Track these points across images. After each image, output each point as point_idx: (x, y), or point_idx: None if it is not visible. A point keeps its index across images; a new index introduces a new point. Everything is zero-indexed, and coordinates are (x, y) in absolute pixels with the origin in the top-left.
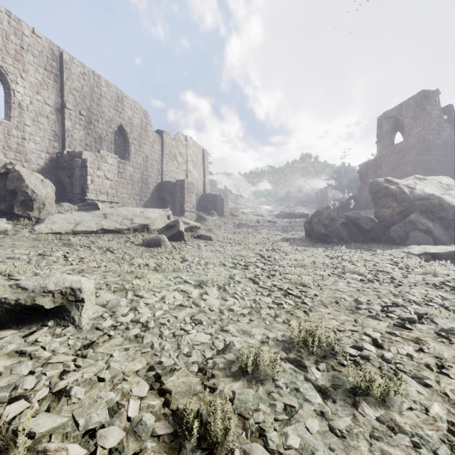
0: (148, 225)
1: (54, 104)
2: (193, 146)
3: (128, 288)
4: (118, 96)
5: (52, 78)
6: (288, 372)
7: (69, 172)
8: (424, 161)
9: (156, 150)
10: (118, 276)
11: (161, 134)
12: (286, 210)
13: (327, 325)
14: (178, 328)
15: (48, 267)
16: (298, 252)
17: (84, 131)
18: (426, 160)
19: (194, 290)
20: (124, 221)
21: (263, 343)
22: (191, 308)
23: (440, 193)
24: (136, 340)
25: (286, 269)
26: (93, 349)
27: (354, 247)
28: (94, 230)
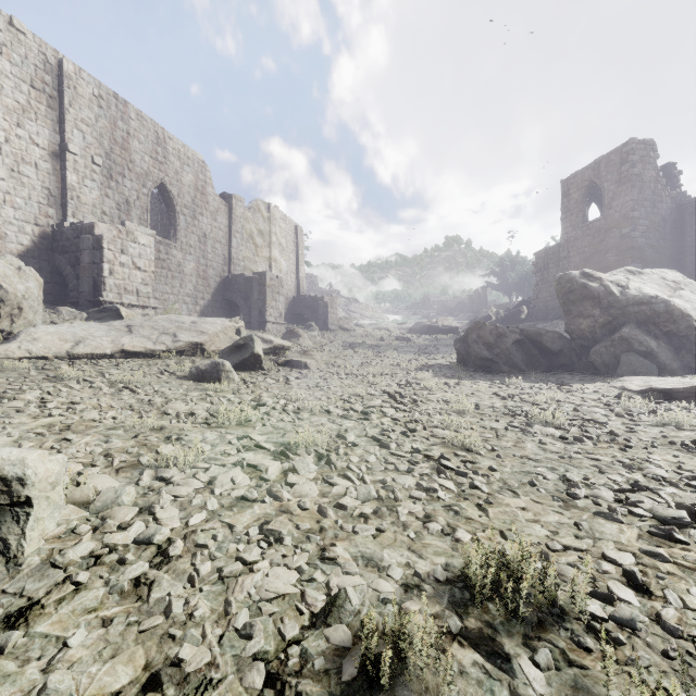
0: (203, 345)
1: (48, 145)
2: (279, 221)
3: (146, 462)
4: (157, 136)
5: (44, 102)
6: (471, 675)
7: (73, 257)
8: (633, 247)
9: (221, 225)
10: (134, 437)
11: (228, 200)
12: (424, 321)
13: (527, 538)
14: (233, 556)
15: (2, 422)
16: (449, 388)
17: (99, 190)
18: (636, 246)
19: (272, 465)
20: (162, 337)
21: (408, 588)
22: (264, 503)
23: (665, 294)
24: (136, 594)
25: (432, 418)
26: (28, 625)
27: (535, 380)
28: (108, 353)
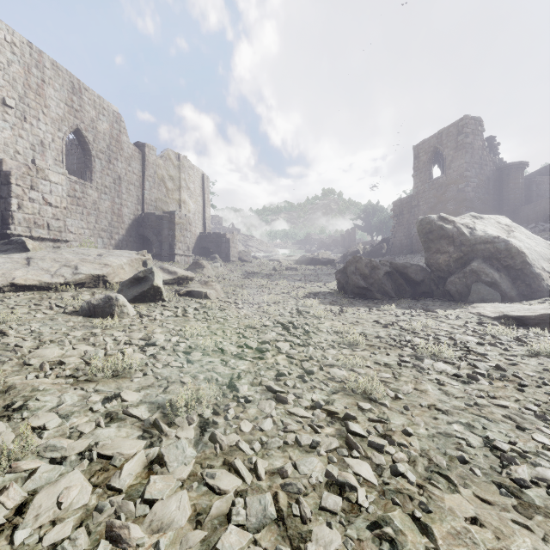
0: (106, 277)
1: None
2: (188, 169)
3: None
4: (73, 86)
5: None
6: None
7: None
8: (467, 198)
9: (135, 169)
10: None
11: (141, 148)
12: (308, 254)
13: None
14: None
15: None
16: (336, 316)
17: (12, 130)
18: (469, 198)
19: (129, 459)
20: (62, 270)
21: None
22: None
23: (502, 235)
24: None
25: (326, 352)
26: None
27: (405, 306)
28: None
